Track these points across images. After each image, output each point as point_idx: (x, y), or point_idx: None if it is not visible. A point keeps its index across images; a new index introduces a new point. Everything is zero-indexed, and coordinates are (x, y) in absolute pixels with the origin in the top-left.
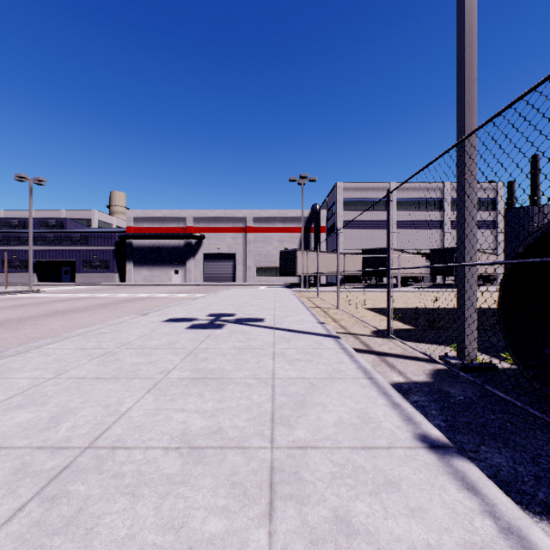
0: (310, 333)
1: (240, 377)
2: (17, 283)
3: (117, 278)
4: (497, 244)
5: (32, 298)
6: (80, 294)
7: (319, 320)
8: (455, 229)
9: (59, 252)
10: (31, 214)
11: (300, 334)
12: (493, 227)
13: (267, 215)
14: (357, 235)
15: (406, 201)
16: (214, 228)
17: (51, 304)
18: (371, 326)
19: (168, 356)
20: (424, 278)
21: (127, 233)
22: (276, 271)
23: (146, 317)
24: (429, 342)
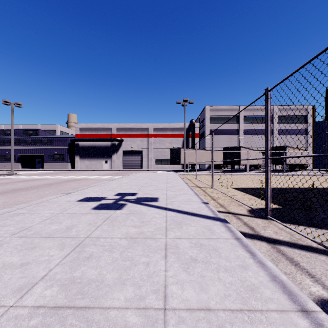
0: (198, 216)
1: (118, 305)
2: (9, 168)
3: (69, 165)
4: (307, 144)
5: (7, 179)
6: (41, 176)
7: (202, 200)
8: (281, 134)
9: (34, 149)
10: (13, 125)
11: (189, 217)
12: (305, 133)
13: (162, 126)
14: (218, 138)
15: (249, 117)
16: (129, 134)
17: (15, 183)
18: (245, 205)
19: (52, 250)
20: (261, 165)
21: (75, 138)
22: (167, 161)
23: (67, 196)
24: (307, 224)
